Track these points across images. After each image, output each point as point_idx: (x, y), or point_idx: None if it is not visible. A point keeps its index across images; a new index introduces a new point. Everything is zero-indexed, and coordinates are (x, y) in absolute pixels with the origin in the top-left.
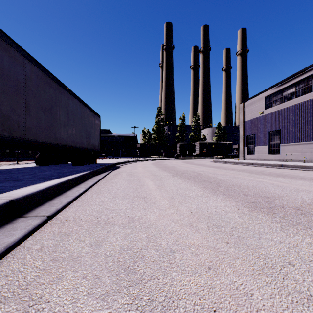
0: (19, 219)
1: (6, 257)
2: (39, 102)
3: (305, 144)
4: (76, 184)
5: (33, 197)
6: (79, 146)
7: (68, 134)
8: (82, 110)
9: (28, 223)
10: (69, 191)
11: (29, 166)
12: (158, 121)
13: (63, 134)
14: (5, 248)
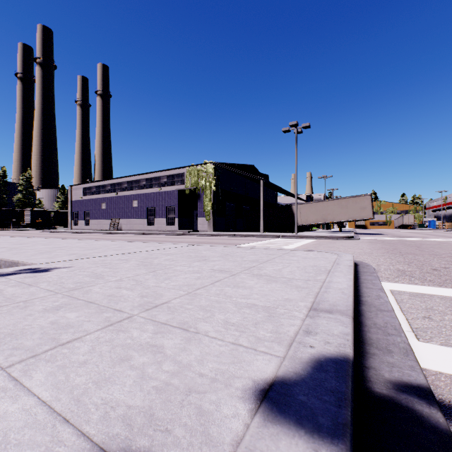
0: None
1: None
2: None
3: (99, 221)
4: None
5: None
6: None
7: None
8: None
9: None
10: None
11: None
12: None
13: None
14: None
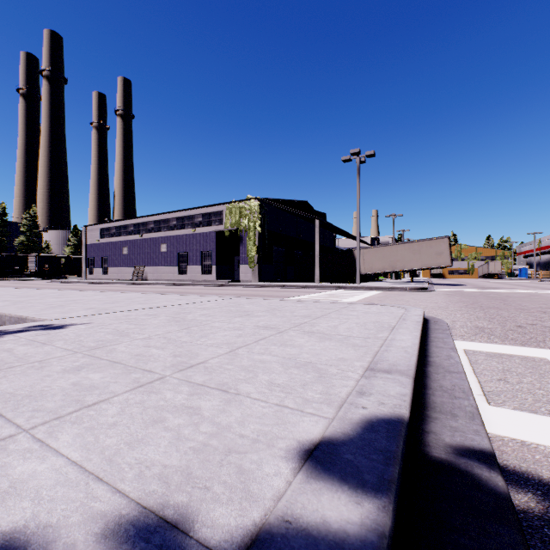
0: None
1: None
2: None
3: (119, 269)
4: None
5: None
6: None
7: None
8: None
9: None
10: None
11: None
12: None
13: None
14: None
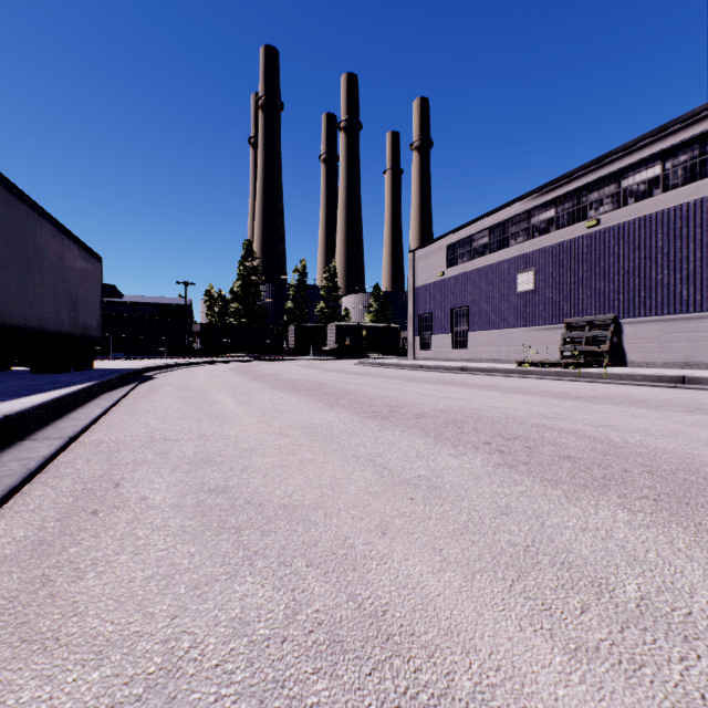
0: (23, 442)
1: (47, 469)
2: None
3: (502, 333)
4: (76, 405)
5: (26, 416)
6: (54, 329)
7: (27, 301)
8: (61, 245)
9: (46, 443)
10: (72, 414)
11: None
12: (245, 273)
13: (16, 302)
14: (44, 459)
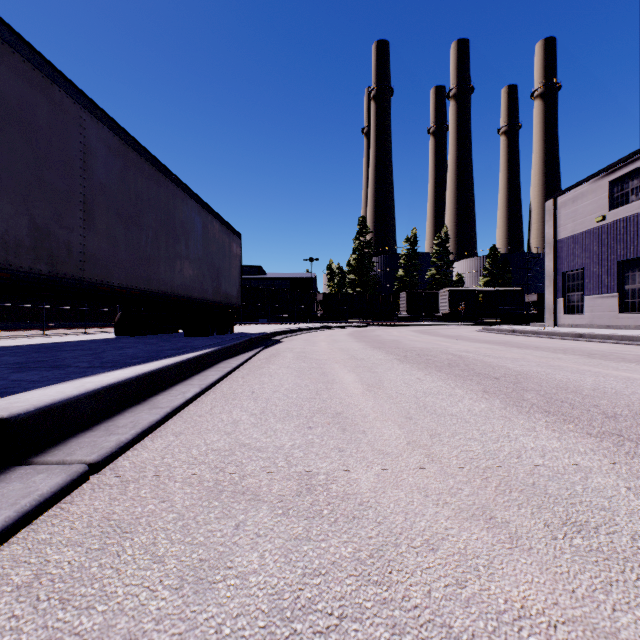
0: (16, 470)
1: None
2: (114, 202)
3: None
4: (182, 377)
5: (67, 409)
6: (198, 296)
7: (174, 270)
8: (205, 221)
9: (29, 485)
10: (162, 394)
11: (101, 336)
12: (359, 246)
13: (164, 271)
14: None
